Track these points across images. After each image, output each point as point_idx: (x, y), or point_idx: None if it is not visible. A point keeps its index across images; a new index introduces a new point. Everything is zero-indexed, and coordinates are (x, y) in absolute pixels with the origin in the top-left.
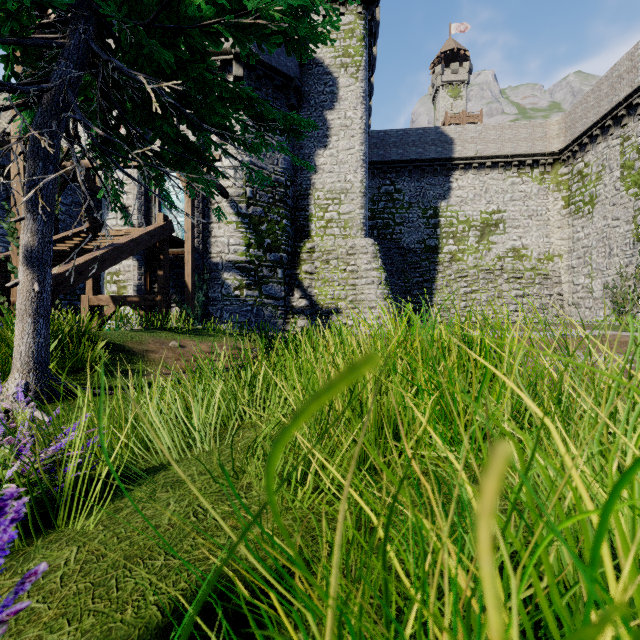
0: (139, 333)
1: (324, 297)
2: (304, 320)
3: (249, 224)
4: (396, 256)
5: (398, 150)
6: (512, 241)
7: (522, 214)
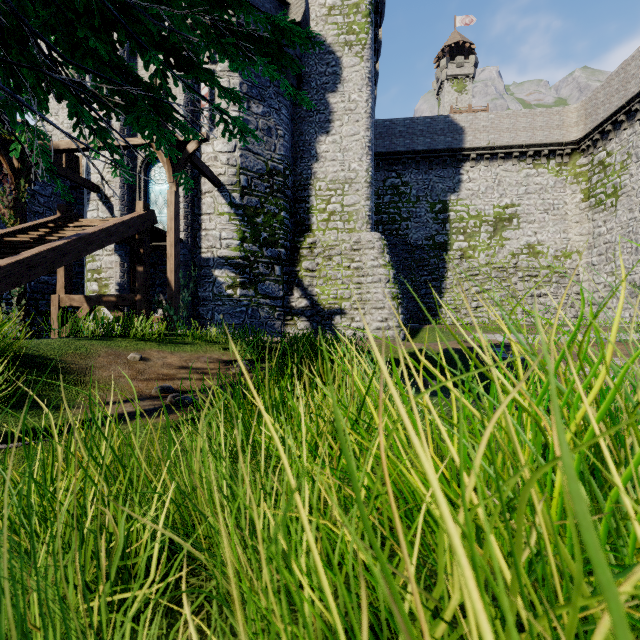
0: (90, 342)
1: (326, 297)
2: (304, 322)
3: (243, 216)
4: (402, 253)
5: (405, 140)
6: (527, 237)
7: (537, 208)
